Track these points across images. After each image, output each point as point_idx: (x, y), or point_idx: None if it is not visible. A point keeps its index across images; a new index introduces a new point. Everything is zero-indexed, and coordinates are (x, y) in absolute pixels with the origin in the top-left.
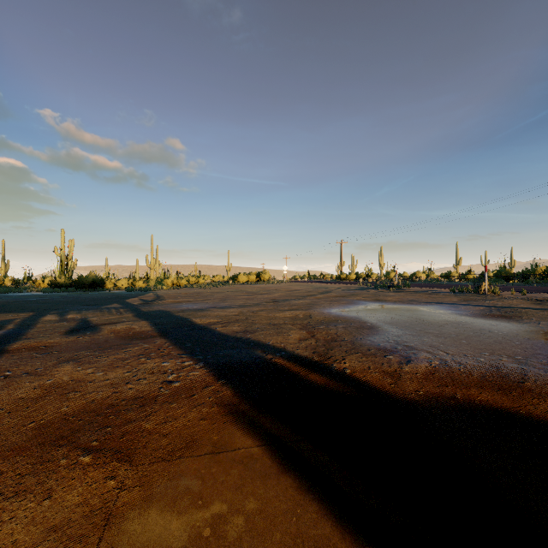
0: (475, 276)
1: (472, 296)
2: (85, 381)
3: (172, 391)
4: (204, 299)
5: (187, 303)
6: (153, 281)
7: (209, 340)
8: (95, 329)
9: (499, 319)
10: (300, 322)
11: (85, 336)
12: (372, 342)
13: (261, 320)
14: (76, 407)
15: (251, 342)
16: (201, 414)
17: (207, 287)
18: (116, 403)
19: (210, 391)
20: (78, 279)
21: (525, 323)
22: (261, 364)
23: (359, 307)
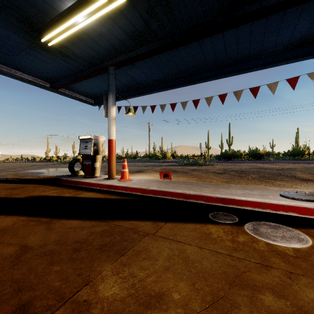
0: None
1: None
2: None
3: None
4: None
5: None
6: None
7: None
8: None
9: None
10: (12, 174)
11: None
12: (38, 175)
13: None
14: None
15: None
16: None
17: None
18: None
19: None
20: None
21: None
22: None
23: (43, 170)
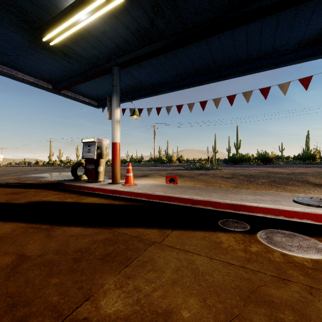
0: None
1: None
2: None
3: None
4: None
5: None
6: None
7: None
8: None
9: None
10: (14, 178)
11: None
12: (40, 179)
13: None
14: None
15: None
16: None
17: None
18: None
19: None
20: None
21: None
22: None
23: (46, 174)
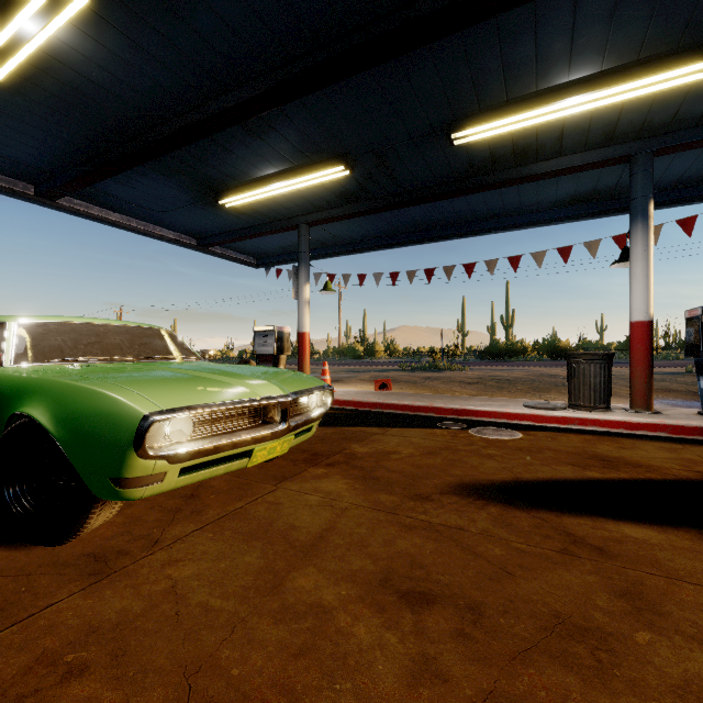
0: None
1: None
2: None
3: None
4: None
5: None
6: None
7: None
8: None
9: None
10: None
11: None
12: None
13: None
14: None
15: None
16: None
17: None
18: None
19: None
20: None
21: None
22: None
23: None
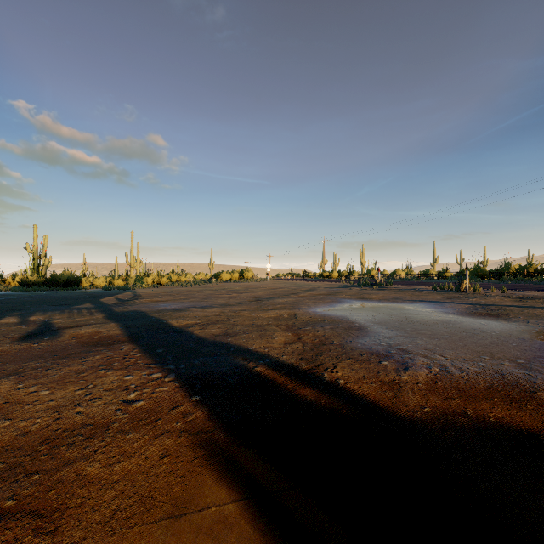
0: (452, 274)
1: (454, 294)
2: (22, 403)
3: (131, 416)
4: (184, 298)
5: (165, 302)
6: (133, 279)
7: (184, 345)
8: (55, 333)
9: (487, 318)
10: (284, 323)
11: (41, 342)
12: (364, 346)
13: (243, 321)
14: (1, 442)
15: (231, 347)
16: (164, 448)
17: (189, 285)
18: (55, 435)
19: (178, 414)
20: (51, 277)
21: (514, 321)
22: (242, 375)
23: (344, 306)
